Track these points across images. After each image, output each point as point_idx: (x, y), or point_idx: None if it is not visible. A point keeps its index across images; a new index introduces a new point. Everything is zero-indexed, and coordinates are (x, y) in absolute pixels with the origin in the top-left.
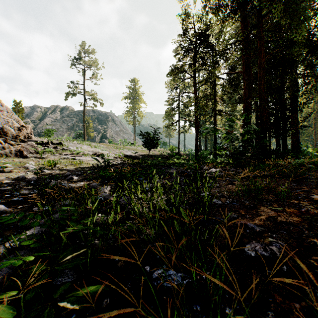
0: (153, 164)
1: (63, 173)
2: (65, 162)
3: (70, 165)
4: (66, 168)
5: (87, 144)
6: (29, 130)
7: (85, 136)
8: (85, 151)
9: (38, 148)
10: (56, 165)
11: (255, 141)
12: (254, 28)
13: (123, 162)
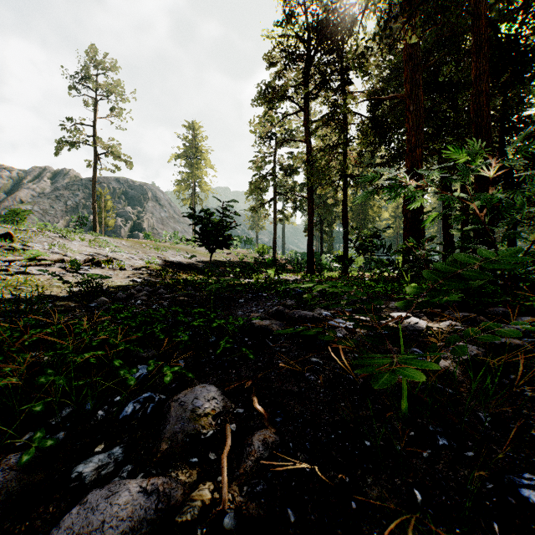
0: (212, 292)
1: None
2: None
3: None
4: None
5: (83, 239)
6: None
7: (96, 225)
8: (72, 253)
9: None
10: None
11: None
12: None
13: (150, 279)
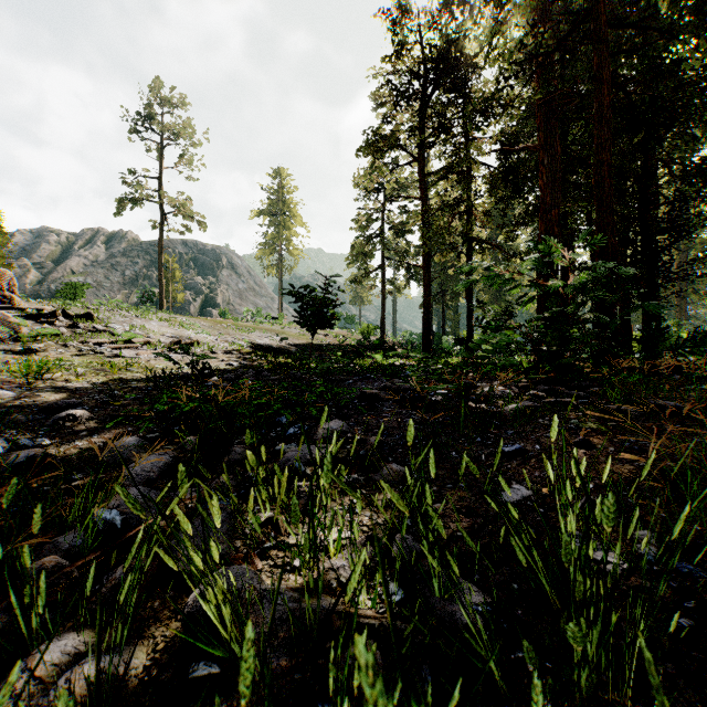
0: (323, 371)
1: (56, 398)
2: (86, 364)
3: (96, 372)
4: (78, 383)
5: (160, 319)
6: (7, 282)
7: (163, 300)
8: (154, 335)
9: (20, 327)
10: (49, 374)
11: None
12: (581, 20)
13: (247, 363)
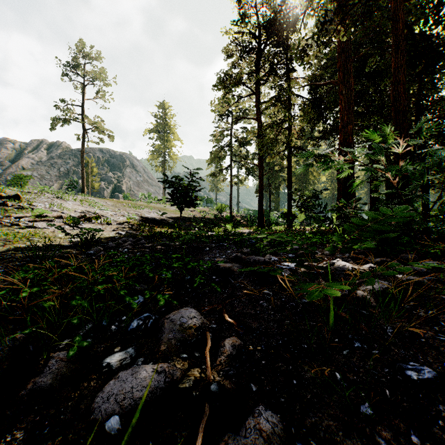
0: (185, 242)
1: None
2: None
3: None
4: None
5: (75, 200)
6: None
7: (84, 187)
8: (67, 211)
9: None
10: None
11: None
12: None
13: (132, 232)
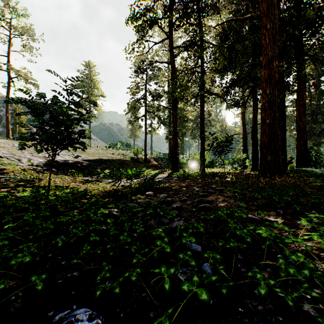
0: None
1: None
2: None
3: None
4: None
5: None
6: None
7: (9, 131)
8: None
9: None
10: None
11: (252, 142)
12: None
13: None
